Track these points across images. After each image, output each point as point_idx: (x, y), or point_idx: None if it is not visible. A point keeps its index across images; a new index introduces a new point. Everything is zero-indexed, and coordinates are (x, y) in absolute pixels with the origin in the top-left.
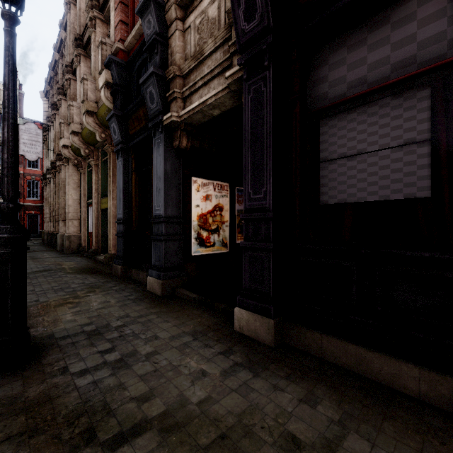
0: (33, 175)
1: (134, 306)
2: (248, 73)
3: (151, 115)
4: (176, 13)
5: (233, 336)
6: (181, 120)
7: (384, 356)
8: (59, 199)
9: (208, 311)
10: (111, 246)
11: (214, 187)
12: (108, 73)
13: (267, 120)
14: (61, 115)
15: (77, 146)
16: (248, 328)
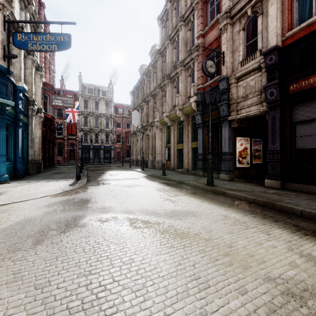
0: (119, 131)
1: (223, 181)
2: (269, 110)
3: (222, 116)
4: (234, 81)
5: (265, 186)
6: (236, 118)
7: (315, 186)
8: (149, 144)
9: (251, 183)
10: (186, 165)
11: (244, 140)
12: (196, 97)
13: (277, 125)
14: (150, 105)
15: (167, 121)
16: (270, 185)
